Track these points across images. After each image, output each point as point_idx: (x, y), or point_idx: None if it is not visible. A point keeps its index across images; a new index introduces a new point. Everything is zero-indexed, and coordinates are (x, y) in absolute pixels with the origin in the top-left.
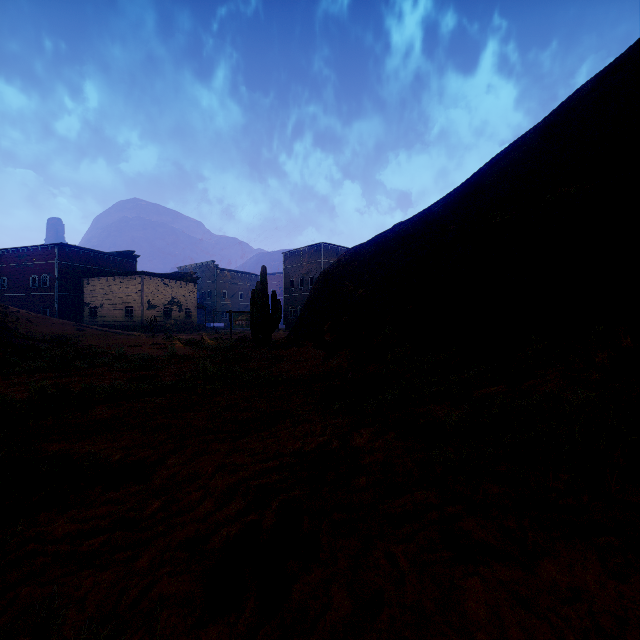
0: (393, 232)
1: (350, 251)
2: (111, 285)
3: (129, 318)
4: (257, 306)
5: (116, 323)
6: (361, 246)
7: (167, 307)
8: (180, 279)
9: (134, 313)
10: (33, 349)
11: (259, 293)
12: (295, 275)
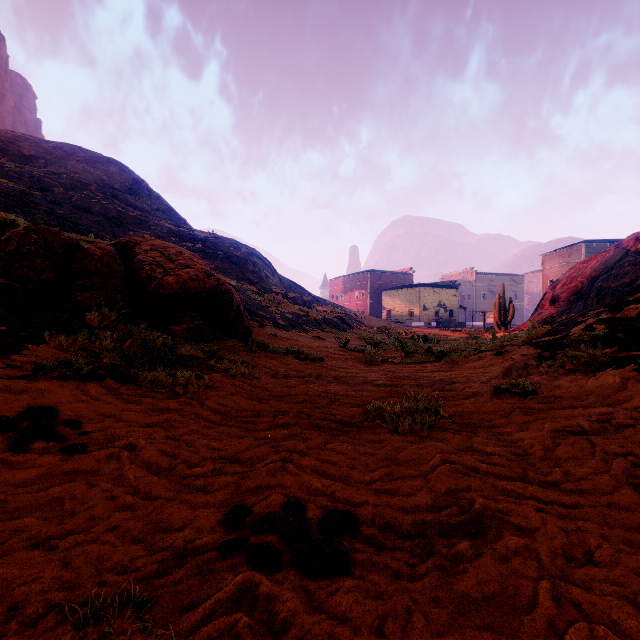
0: (612, 249)
1: (576, 265)
2: (399, 295)
3: (410, 317)
4: (497, 308)
5: (402, 320)
6: (585, 261)
7: (435, 309)
8: (445, 287)
9: (414, 313)
10: (386, 330)
11: (498, 300)
12: (553, 275)
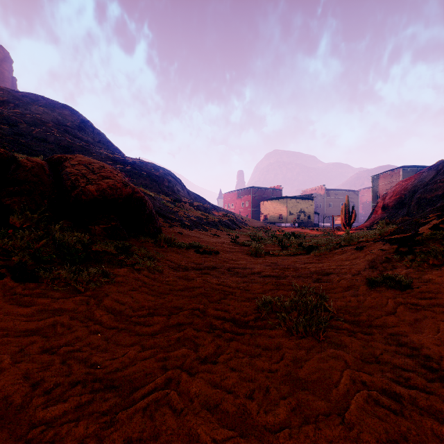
0: (426, 170)
1: (400, 182)
2: (272, 204)
3: (280, 220)
4: (343, 213)
5: (274, 222)
6: (406, 179)
7: (298, 214)
8: (304, 198)
9: (283, 217)
10: (264, 229)
11: (344, 207)
12: (380, 190)
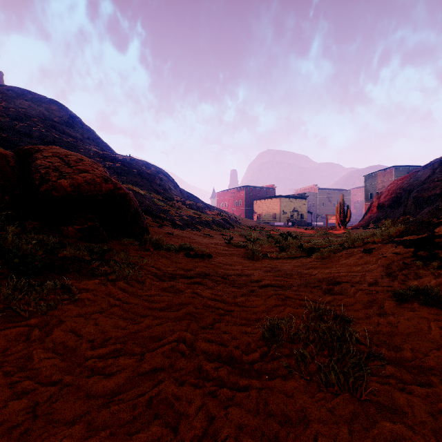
0: (421, 169)
1: (394, 181)
2: (266, 203)
3: (274, 219)
4: (338, 212)
5: (268, 221)
6: (401, 178)
7: (291, 213)
8: (297, 198)
9: (276, 216)
10: (258, 228)
11: (339, 206)
12: (372, 190)
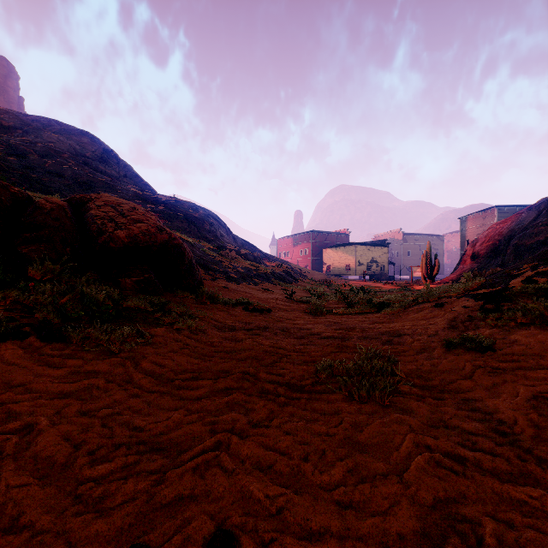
0: (525, 211)
1: (493, 225)
2: (337, 252)
3: (347, 271)
4: (424, 263)
5: (340, 274)
6: (501, 222)
7: (369, 264)
8: (377, 245)
9: (350, 268)
10: (327, 282)
11: (425, 256)
12: (470, 235)
